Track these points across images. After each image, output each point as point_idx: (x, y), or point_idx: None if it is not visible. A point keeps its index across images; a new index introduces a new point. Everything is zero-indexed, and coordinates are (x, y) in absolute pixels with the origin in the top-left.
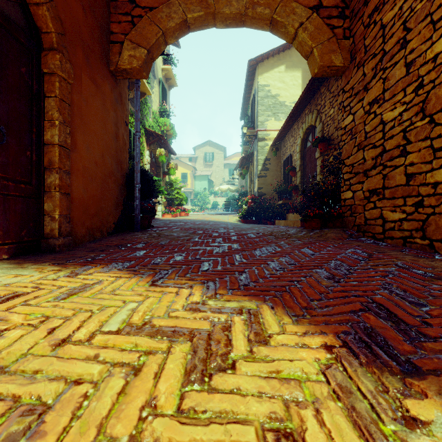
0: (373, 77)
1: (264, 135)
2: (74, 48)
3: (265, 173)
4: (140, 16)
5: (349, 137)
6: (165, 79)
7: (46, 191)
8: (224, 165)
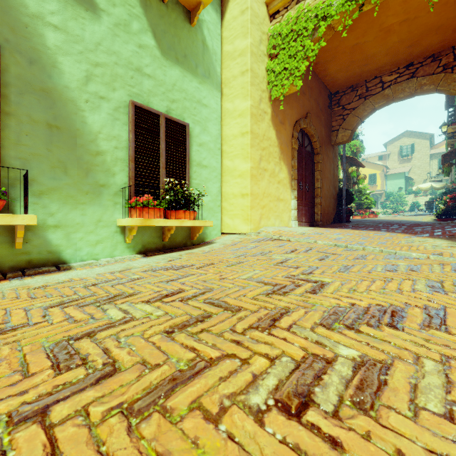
0: None
1: None
2: (322, 147)
3: None
4: (347, 114)
5: None
6: None
7: (315, 205)
8: (429, 156)
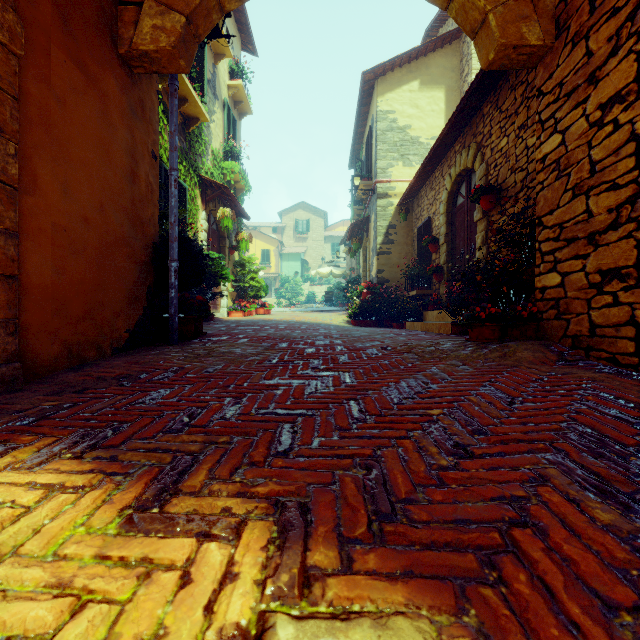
0: (612, 53)
1: (386, 189)
2: None
3: (388, 247)
4: None
5: (553, 174)
6: (233, 103)
7: None
8: (324, 238)
